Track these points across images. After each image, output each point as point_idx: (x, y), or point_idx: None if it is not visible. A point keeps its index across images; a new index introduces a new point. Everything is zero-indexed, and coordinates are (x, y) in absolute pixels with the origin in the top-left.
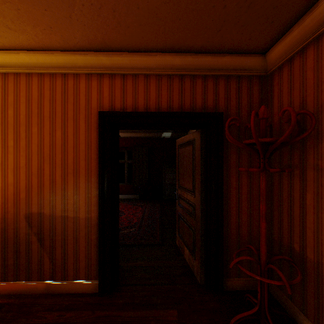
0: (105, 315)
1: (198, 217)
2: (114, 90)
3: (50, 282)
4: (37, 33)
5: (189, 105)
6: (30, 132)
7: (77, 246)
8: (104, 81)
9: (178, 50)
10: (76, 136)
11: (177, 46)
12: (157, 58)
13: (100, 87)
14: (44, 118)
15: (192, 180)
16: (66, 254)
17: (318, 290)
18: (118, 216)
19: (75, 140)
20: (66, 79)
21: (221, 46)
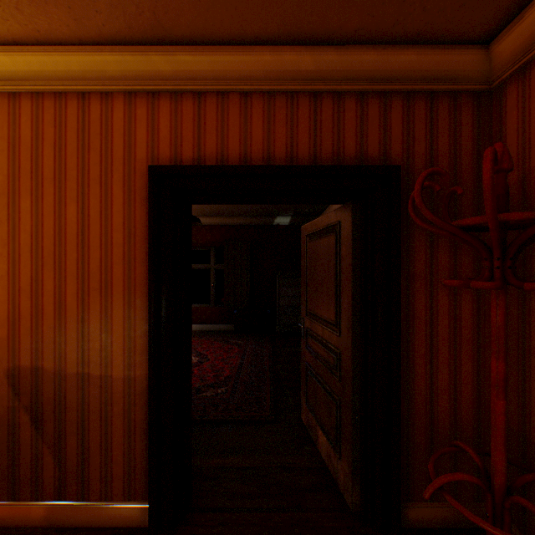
0: None
1: (348, 377)
2: (180, 125)
3: (56, 505)
4: (19, 2)
5: (329, 153)
6: (16, 209)
7: (107, 433)
8: (161, 107)
9: (310, 38)
10: (106, 217)
11: (307, 28)
12: (265, 58)
13: (153, 119)
14: (43, 180)
15: (335, 304)
16: (85, 449)
17: None
18: (189, 373)
19: (103, 225)
20: (85, 104)
21: (400, 27)
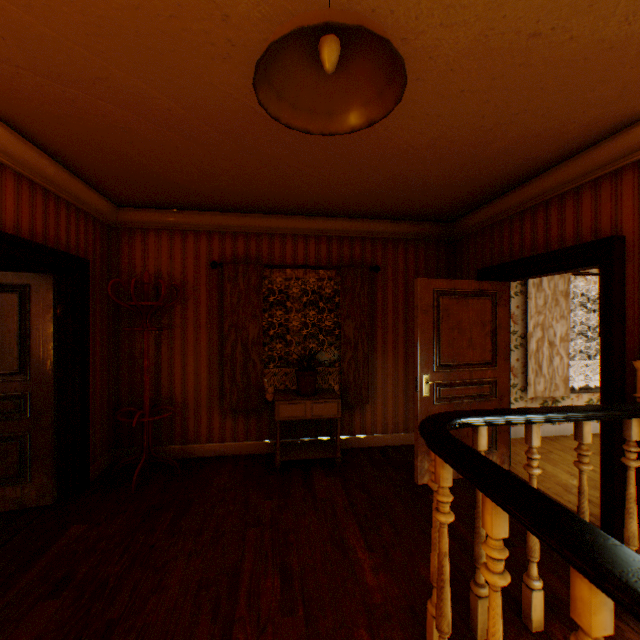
0: (4, 607)
1: (49, 406)
2: None
3: None
4: None
5: (55, 238)
6: None
7: None
8: None
9: (63, 161)
10: None
11: (70, 160)
12: (31, 152)
13: None
14: None
15: (21, 354)
16: None
17: (173, 416)
18: None
19: None
20: None
21: (103, 186)
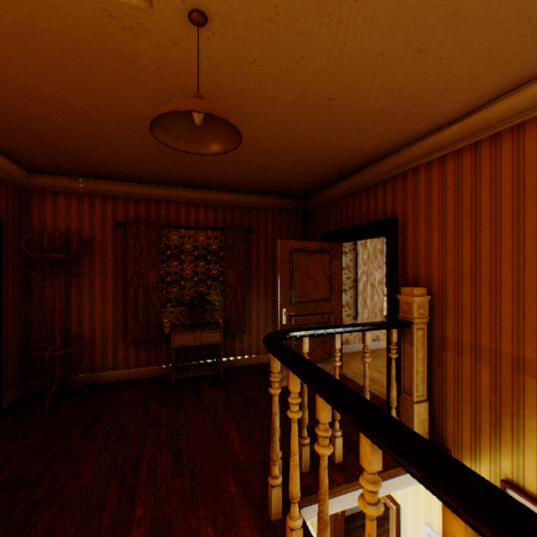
0: None
1: None
2: None
3: None
4: None
5: None
6: None
7: None
8: None
9: None
10: None
11: None
12: None
13: None
14: None
15: None
16: None
17: (82, 350)
18: None
19: None
20: None
21: (17, 156)
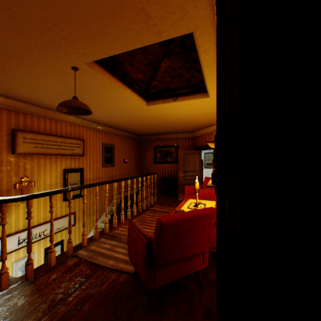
0: None
1: None
2: None
3: None
4: None
5: None
6: None
7: None
8: None
9: None
10: None
11: None
12: None
13: None
14: None
15: None
16: None
17: None
18: None
19: None
20: None
21: None
